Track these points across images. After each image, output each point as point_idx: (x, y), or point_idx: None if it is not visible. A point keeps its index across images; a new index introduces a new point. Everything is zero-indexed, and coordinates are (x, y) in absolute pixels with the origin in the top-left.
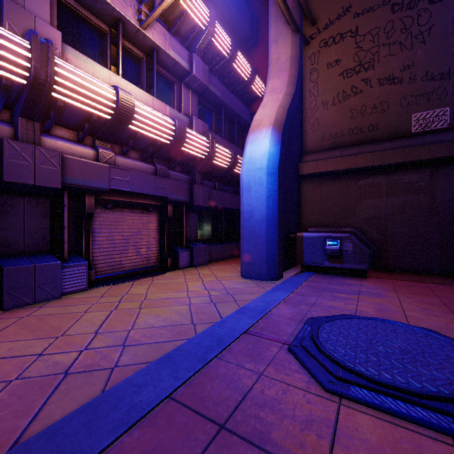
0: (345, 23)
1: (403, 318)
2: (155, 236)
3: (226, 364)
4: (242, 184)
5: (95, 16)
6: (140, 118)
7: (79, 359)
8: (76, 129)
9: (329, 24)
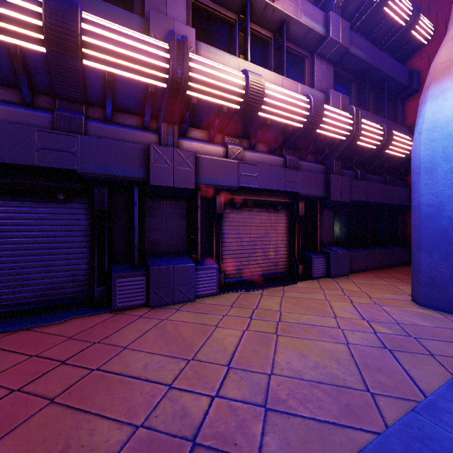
0: None
1: None
2: (284, 238)
3: None
4: (418, 164)
5: (224, 8)
6: (270, 101)
7: (209, 414)
8: (208, 128)
9: None
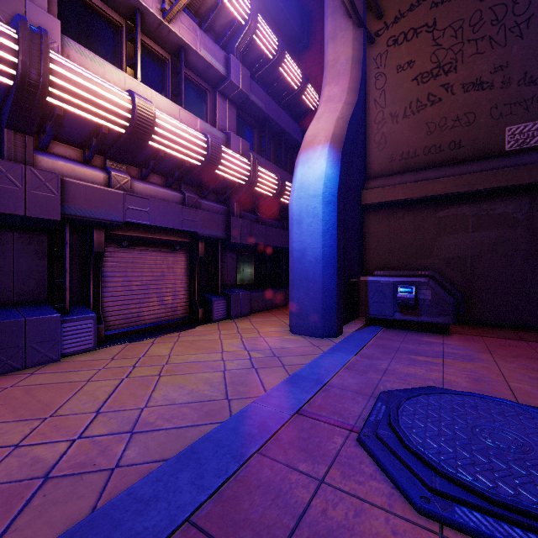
0: (420, 15)
1: (509, 393)
2: (183, 281)
3: (272, 463)
4: (292, 216)
5: (106, 5)
6: (163, 133)
7: (68, 453)
8: (82, 146)
9: (399, 17)
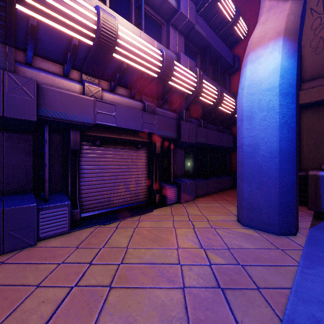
0: None
1: None
2: (144, 172)
3: None
4: (241, 113)
5: None
6: (125, 45)
7: None
8: (62, 62)
9: None
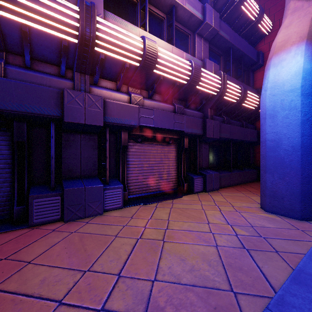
0: None
1: None
2: (174, 164)
3: None
4: (264, 111)
5: None
6: (162, 62)
7: None
8: (116, 80)
9: None
